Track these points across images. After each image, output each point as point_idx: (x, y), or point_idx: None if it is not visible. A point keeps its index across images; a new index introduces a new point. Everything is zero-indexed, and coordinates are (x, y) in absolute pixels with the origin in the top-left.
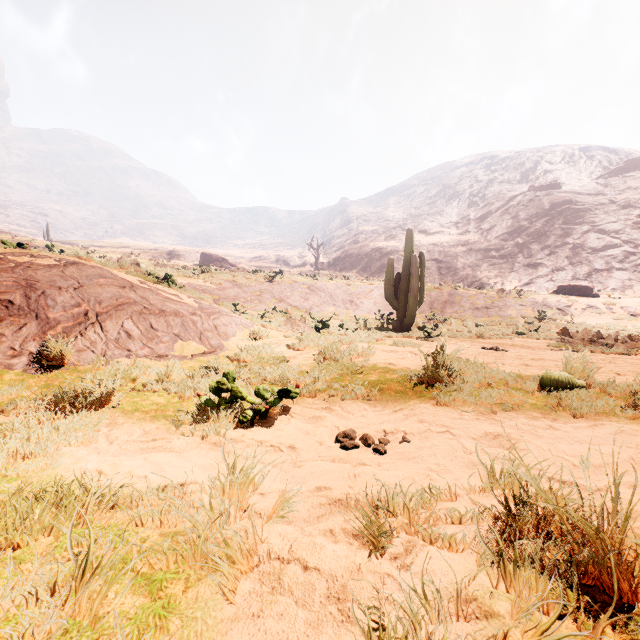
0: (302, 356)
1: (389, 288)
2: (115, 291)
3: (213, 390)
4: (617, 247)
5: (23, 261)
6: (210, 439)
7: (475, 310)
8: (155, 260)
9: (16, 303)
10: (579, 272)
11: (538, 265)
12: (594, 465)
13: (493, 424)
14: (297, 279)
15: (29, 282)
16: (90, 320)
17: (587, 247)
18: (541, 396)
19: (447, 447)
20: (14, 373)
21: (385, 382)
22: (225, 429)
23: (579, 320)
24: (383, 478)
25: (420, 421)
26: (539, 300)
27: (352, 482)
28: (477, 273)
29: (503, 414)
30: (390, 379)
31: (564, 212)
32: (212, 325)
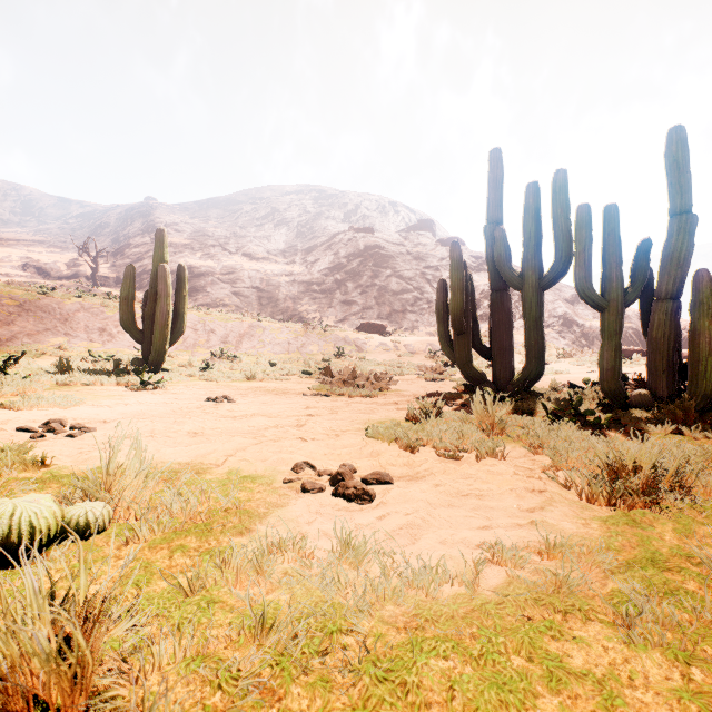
0: None
1: (126, 310)
2: None
3: None
4: (410, 292)
5: None
6: None
7: (276, 345)
8: None
9: None
10: (383, 312)
11: (352, 303)
12: None
13: None
14: None
15: None
16: None
17: (390, 290)
18: None
19: None
20: None
21: None
22: None
23: (371, 357)
24: None
25: None
26: (342, 336)
27: None
28: (298, 306)
29: None
30: None
31: (375, 255)
32: None
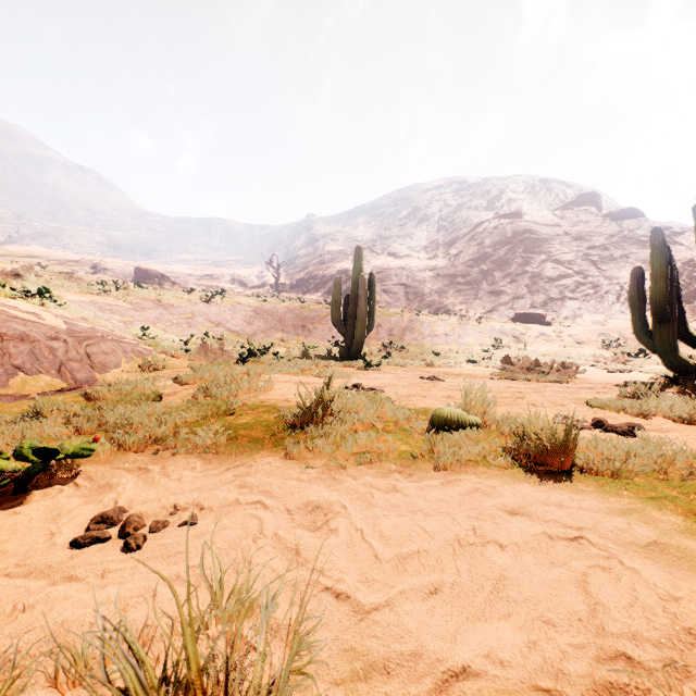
0: (184, 392)
1: (336, 311)
2: None
3: None
4: (570, 277)
5: None
6: None
7: (435, 337)
8: (68, 273)
9: None
10: (537, 300)
11: (500, 293)
12: (400, 557)
13: (331, 486)
14: (241, 300)
15: None
16: None
17: (544, 276)
18: (421, 439)
19: (238, 531)
20: None
21: (250, 426)
22: None
23: (532, 348)
24: (66, 610)
25: (241, 486)
26: (497, 327)
27: (2, 625)
28: (443, 299)
29: (353, 469)
30: (260, 422)
31: (525, 241)
32: (83, 353)
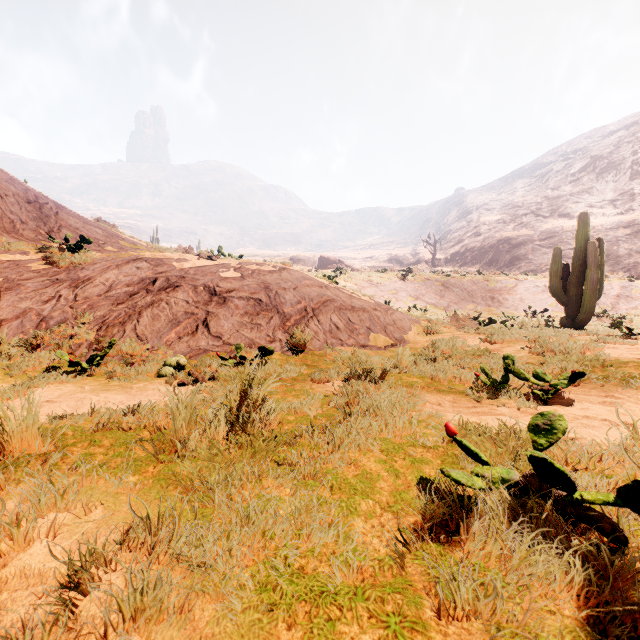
0: (507, 349)
1: (556, 281)
2: (318, 290)
3: (484, 372)
4: None
5: (254, 269)
6: (525, 411)
7: None
8: None
9: (263, 301)
10: None
11: None
12: None
13: None
14: (429, 276)
15: (265, 285)
16: (309, 314)
17: None
18: None
19: None
20: (278, 354)
21: None
22: (526, 404)
23: None
24: None
25: None
26: None
27: None
28: None
29: None
30: None
31: None
32: (391, 320)
